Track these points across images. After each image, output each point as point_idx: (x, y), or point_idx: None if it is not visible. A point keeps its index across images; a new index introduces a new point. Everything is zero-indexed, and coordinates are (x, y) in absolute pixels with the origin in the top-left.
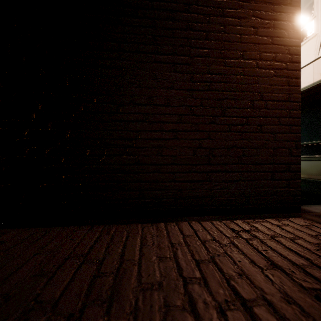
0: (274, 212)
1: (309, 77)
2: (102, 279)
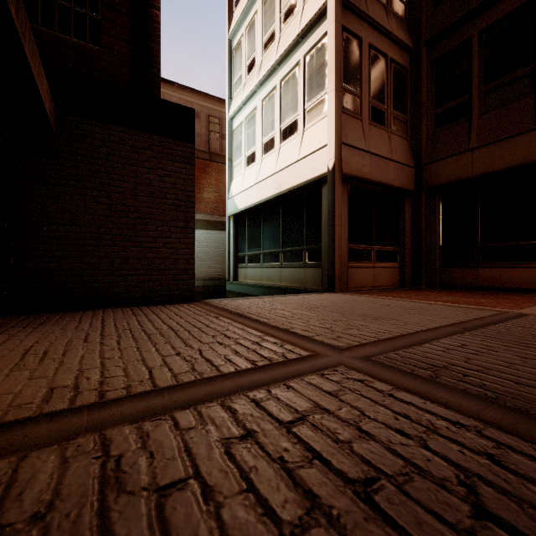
0: (176, 302)
1: (270, 189)
2: (34, 323)
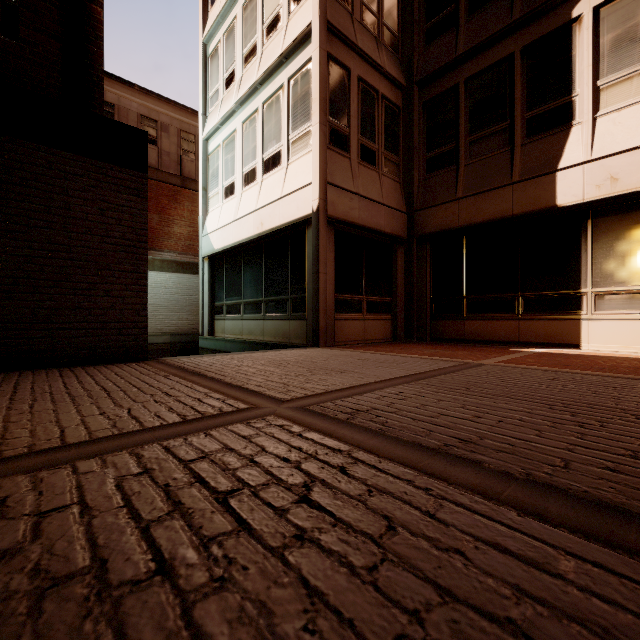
0: (122, 362)
1: (251, 228)
2: None
